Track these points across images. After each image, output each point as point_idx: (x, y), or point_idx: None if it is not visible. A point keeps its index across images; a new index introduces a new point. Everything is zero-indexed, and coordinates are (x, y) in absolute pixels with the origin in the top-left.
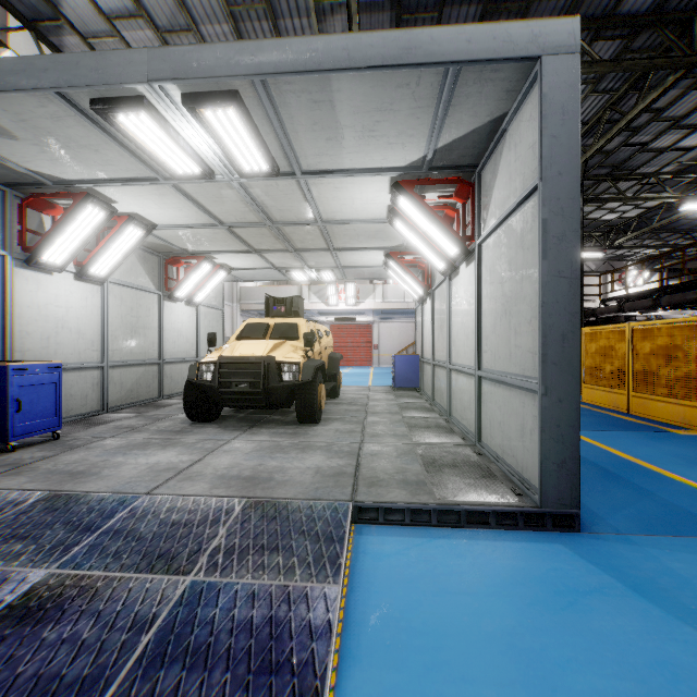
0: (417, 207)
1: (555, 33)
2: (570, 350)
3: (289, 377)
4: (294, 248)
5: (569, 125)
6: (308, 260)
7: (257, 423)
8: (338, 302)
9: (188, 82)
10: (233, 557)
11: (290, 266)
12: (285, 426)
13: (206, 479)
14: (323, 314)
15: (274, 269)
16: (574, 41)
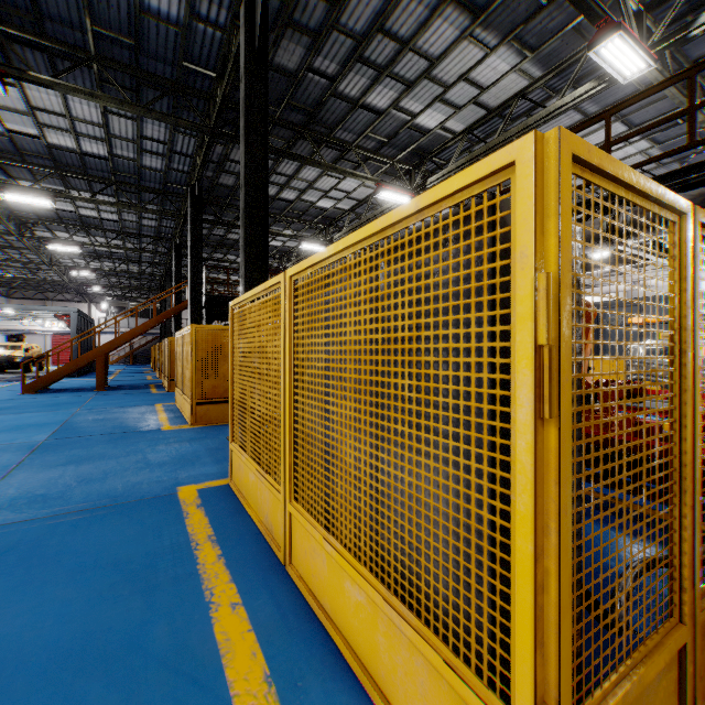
0: (61, 321)
1: (73, 309)
2: (75, 353)
3: (21, 360)
4: (22, 316)
5: (75, 322)
6: (29, 318)
7: (8, 374)
8: (52, 326)
9: (1, 309)
10: (14, 378)
11: (18, 318)
12: (20, 374)
13: (3, 376)
14: (43, 331)
15: (9, 319)
16: (76, 311)
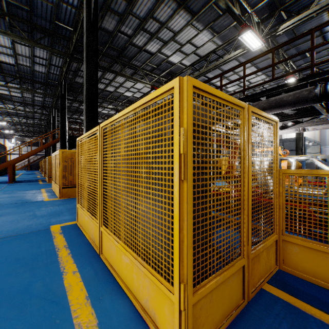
0: None
1: None
2: None
3: None
4: None
5: None
6: None
7: None
8: None
9: None
10: None
11: None
12: None
13: None
14: None
15: None
16: None
